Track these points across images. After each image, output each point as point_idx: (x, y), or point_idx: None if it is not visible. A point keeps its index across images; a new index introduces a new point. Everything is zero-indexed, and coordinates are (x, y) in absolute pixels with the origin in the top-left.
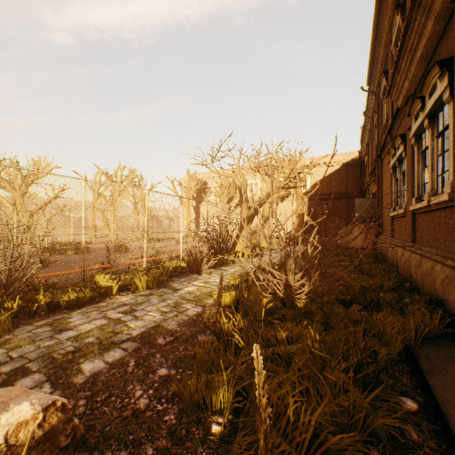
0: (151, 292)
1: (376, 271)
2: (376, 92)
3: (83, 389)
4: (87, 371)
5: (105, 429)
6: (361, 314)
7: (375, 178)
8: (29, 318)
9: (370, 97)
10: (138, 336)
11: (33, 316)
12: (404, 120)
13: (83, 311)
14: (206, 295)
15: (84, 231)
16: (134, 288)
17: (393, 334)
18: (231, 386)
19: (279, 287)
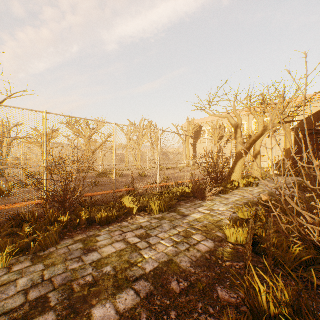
0: (162, 216)
1: None
2: None
3: None
4: None
5: None
6: None
7: None
8: (73, 231)
9: None
10: (151, 274)
11: (76, 229)
12: None
13: (109, 229)
14: (214, 226)
15: (114, 162)
16: (149, 210)
17: None
18: None
19: (315, 234)
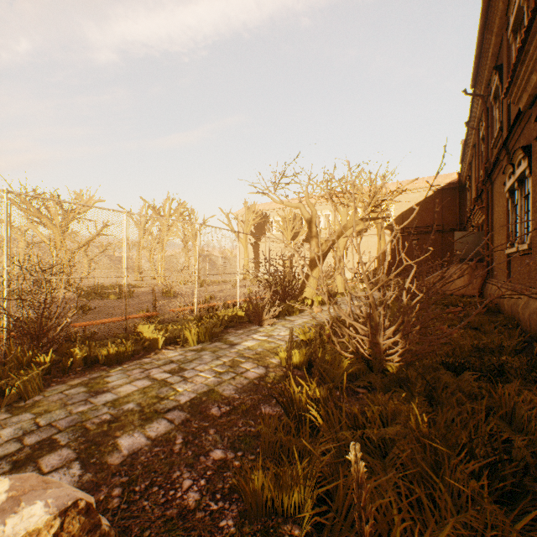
0: (202, 347)
1: (491, 325)
2: (483, 95)
3: (119, 473)
4: (124, 448)
5: (143, 533)
6: (480, 386)
7: (483, 206)
8: (63, 375)
9: (475, 102)
10: (187, 404)
11: (67, 373)
12: (527, 127)
13: (124, 369)
14: (269, 352)
15: (126, 273)
16: (182, 342)
17: (532, 417)
18: (308, 483)
19: (364, 345)
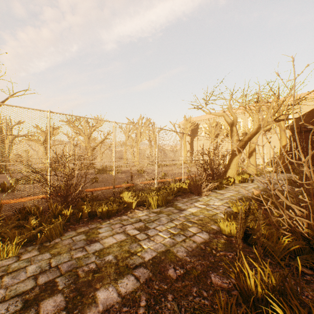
0: (160, 210)
1: None
2: None
3: None
4: (100, 303)
5: None
6: None
7: None
8: (76, 223)
9: None
10: (150, 262)
11: (78, 222)
12: None
13: (110, 222)
14: (209, 219)
15: (114, 159)
16: (147, 205)
17: None
18: None
19: (303, 226)
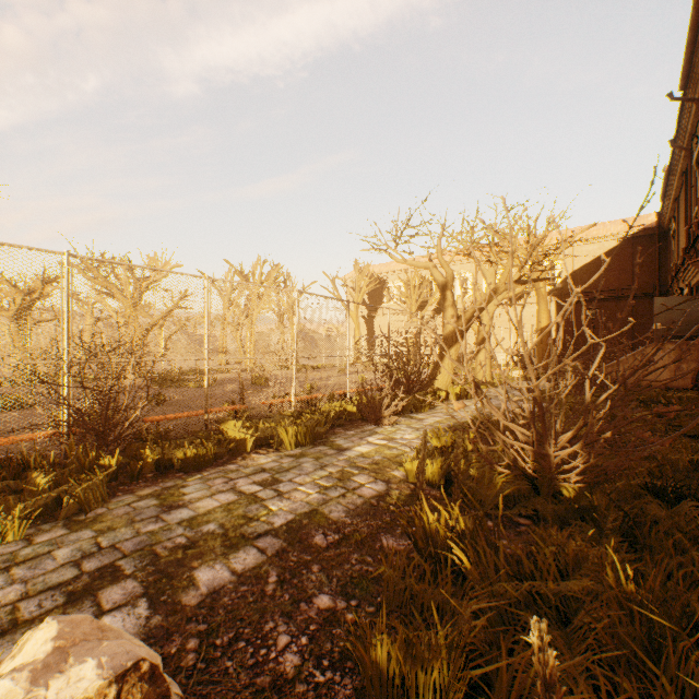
0: (302, 451)
1: None
2: None
3: (195, 619)
4: (202, 584)
5: None
6: None
7: (698, 259)
8: (131, 483)
9: (686, 110)
10: (283, 528)
11: (136, 480)
12: None
13: (203, 477)
14: (390, 462)
15: (207, 354)
16: (277, 444)
17: None
18: (453, 657)
19: (526, 457)
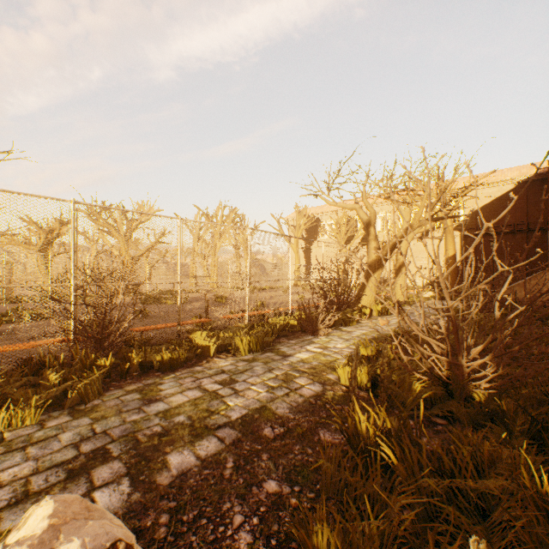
0: (254, 357)
1: None
2: None
3: (167, 496)
4: (173, 467)
5: None
6: None
7: None
8: (121, 380)
9: None
10: (239, 421)
11: (124, 377)
12: None
13: (176, 376)
14: (325, 367)
15: (179, 279)
16: (234, 350)
17: None
18: (385, 545)
19: (441, 366)
